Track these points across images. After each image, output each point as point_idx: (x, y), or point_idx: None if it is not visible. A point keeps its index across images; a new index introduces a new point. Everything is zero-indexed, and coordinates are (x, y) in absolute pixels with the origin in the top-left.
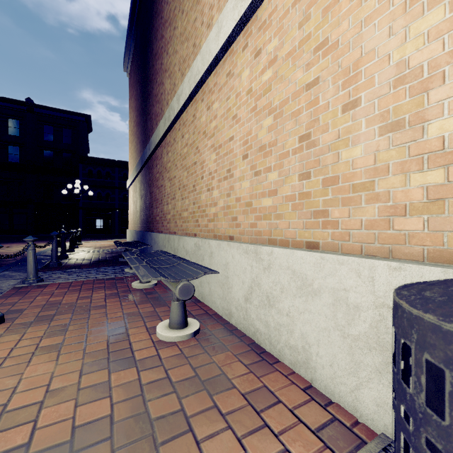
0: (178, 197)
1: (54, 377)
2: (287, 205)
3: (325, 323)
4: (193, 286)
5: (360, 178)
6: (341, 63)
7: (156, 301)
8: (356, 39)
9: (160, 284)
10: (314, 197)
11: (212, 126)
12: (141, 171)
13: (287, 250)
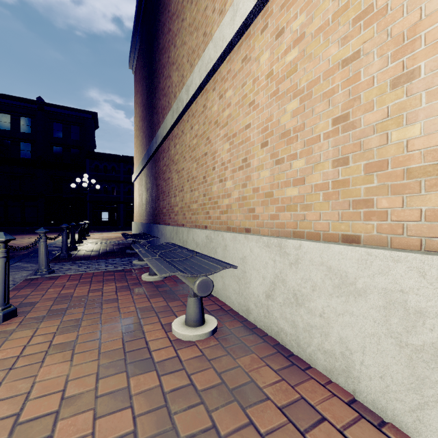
0: (186, 189)
1: (68, 380)
2: (318, 195)
3: (373, 328)
4: (212, 281)
5: (419, 162)
6: (391, 31)
7: (167, 294)
8: (412, 0)
9: (169, 277)
10: (353, 185)
11: (225, 115)
12: (147, 165)
13: (320, 244)
